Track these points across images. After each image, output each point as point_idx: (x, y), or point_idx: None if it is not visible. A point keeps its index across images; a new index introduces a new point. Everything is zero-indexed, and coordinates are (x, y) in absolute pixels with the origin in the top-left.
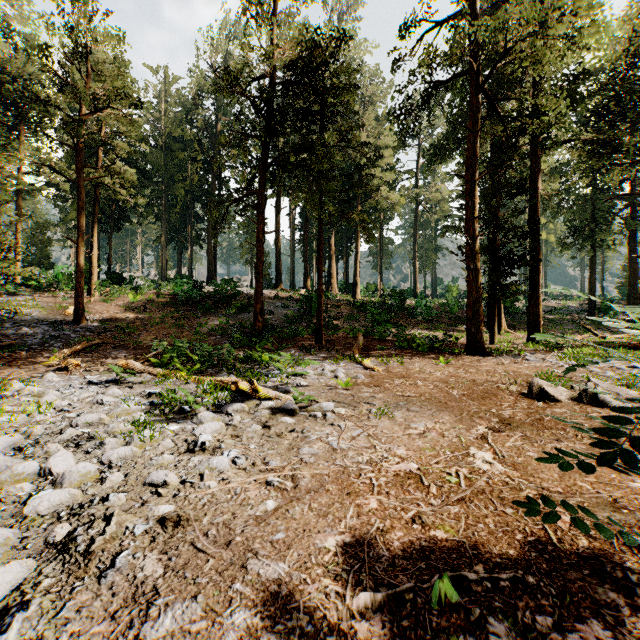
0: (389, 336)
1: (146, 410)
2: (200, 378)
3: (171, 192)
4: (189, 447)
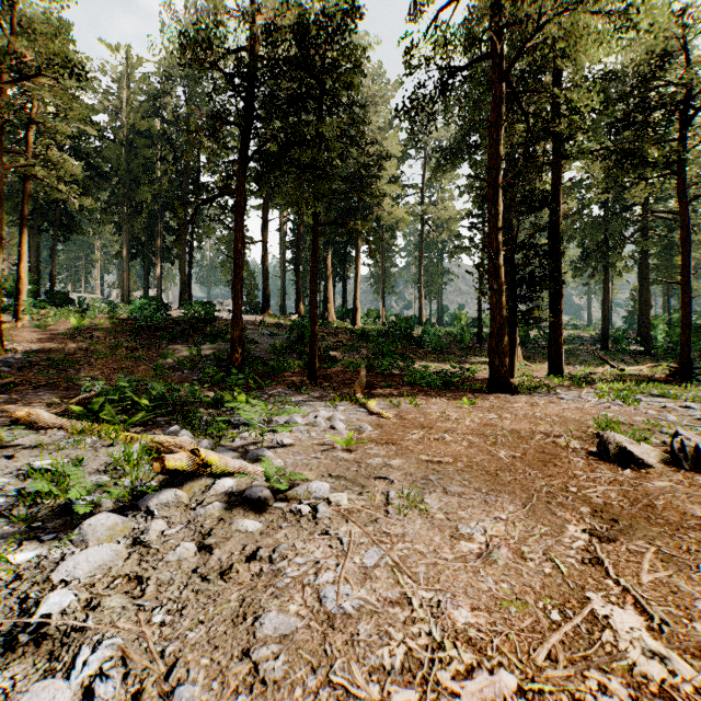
0: (396, 370)
1: (2, 508)
2: (134, 436)
3: (135, 197)
4: (16, 627)
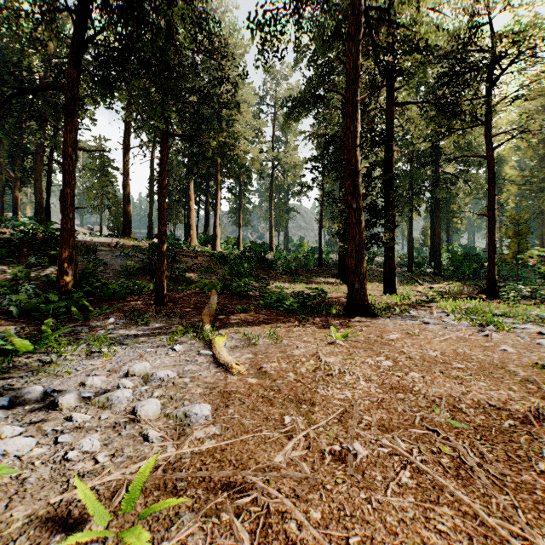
0: (251, 291)
1: None
2: None
3: None
4: None
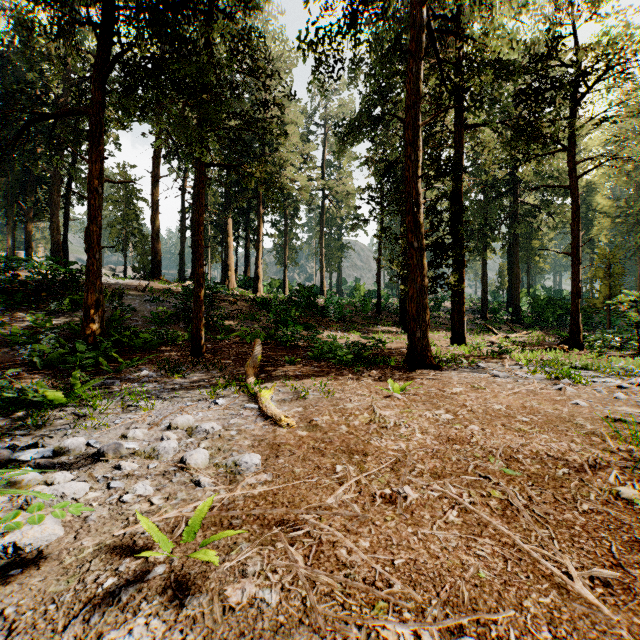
0: (299, 341)
1: None
2: None
3: None
4: None
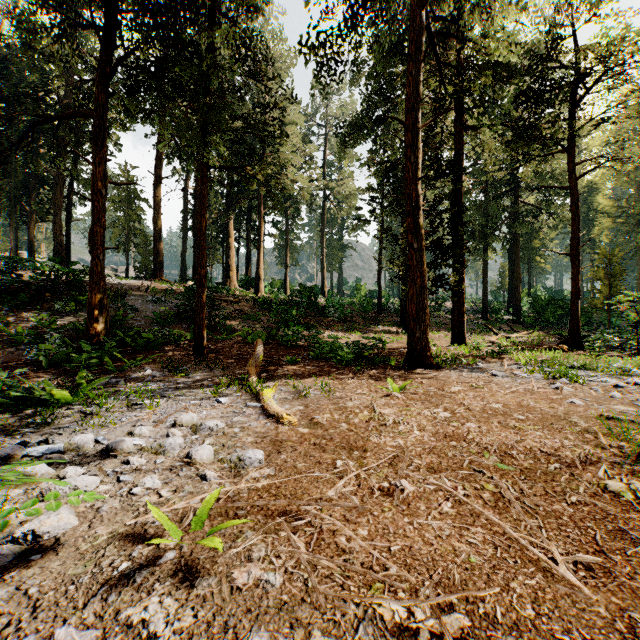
0: (300, 341)
1: None
2: None
3: None
4: None
